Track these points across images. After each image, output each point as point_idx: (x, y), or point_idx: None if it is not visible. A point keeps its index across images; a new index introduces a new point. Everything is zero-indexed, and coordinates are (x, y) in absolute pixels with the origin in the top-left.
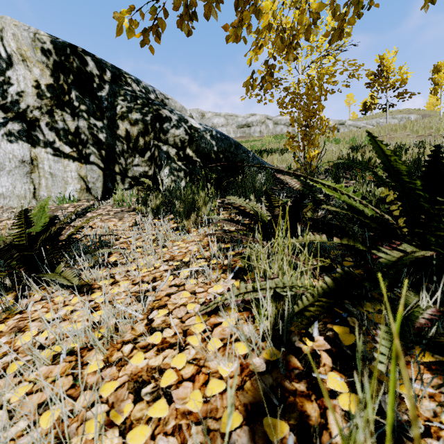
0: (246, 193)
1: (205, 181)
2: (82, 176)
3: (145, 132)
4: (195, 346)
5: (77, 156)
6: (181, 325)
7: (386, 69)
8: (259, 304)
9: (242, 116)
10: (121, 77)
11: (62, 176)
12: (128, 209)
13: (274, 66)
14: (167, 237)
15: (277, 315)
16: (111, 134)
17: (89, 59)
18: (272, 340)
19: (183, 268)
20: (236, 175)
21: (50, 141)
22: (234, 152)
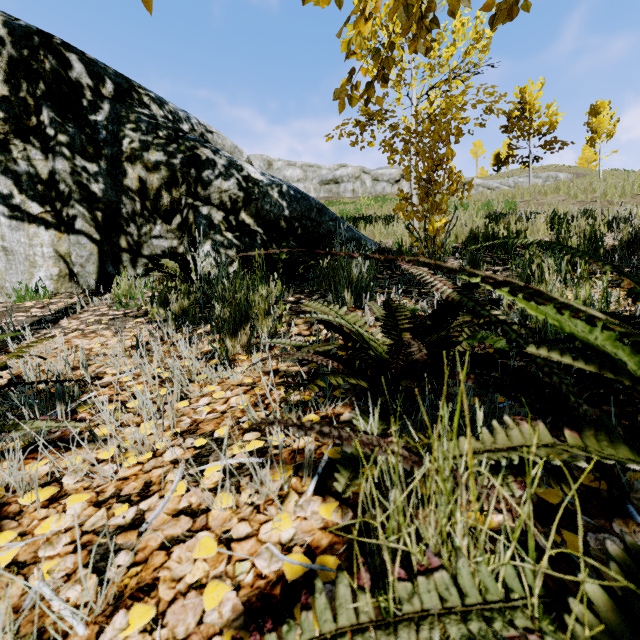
0: (337, 288)
1: (269, 265)
2: (61, 254)
3: (172, 183)
4: None
5: (52, 220)
6: None
7: (529, 107)
8: None
9: (327, 167)
10: (131, 92)
11: (24, 253)
12: (136, 311)
13: (390, 62)
14: (192, 375)
15: None
16: (113, 184)
17: (75, 58)
18: None
19: (212, 458)
20: (320, 255)
21: (4, 193)
22: (317, 220)
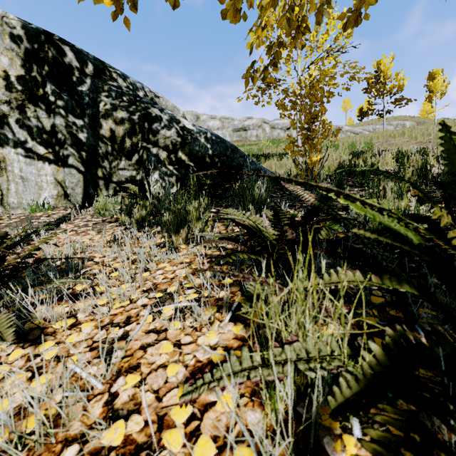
0: (244, 203)
1: (199, 188)
2: (59, 181)
3: (132, 132)
4: (175, 452)
5: (53, 158)
6: (156, 405)
7: (383, 74)
8: (270, 381)
9: (238, 119)
10: (105, 71)
11: (35, 180)
12: (110, 219)
13: (279, 54)
14: (151, 257)
15: (296, 391)
16: (93, 134)
17: (68, 49)
18: (293, 442)
19: (167, 303)
20: (233, 181)
21: (22, 140)
22: (231, 157)
